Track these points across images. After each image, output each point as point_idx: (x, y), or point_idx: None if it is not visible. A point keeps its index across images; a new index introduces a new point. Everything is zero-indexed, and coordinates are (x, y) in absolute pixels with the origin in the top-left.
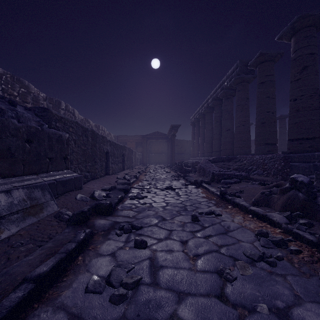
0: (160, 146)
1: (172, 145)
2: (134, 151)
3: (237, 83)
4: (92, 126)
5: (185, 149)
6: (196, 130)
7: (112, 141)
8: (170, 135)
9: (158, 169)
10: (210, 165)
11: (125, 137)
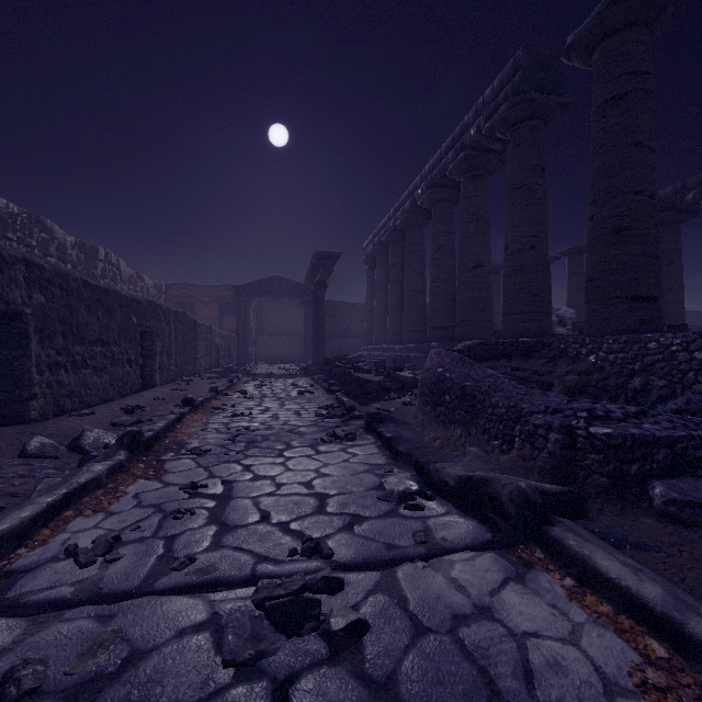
0: (286, 317)
1: (318, 312)
2: (206, 325)
3: (515, 120)
4: (65, 244)
5: (348, 326)
6: (378, 276)
7: (58, 271)
8: (311, 284)
9: (276, 379)
10: (486, 373)
11: (190, 290)
